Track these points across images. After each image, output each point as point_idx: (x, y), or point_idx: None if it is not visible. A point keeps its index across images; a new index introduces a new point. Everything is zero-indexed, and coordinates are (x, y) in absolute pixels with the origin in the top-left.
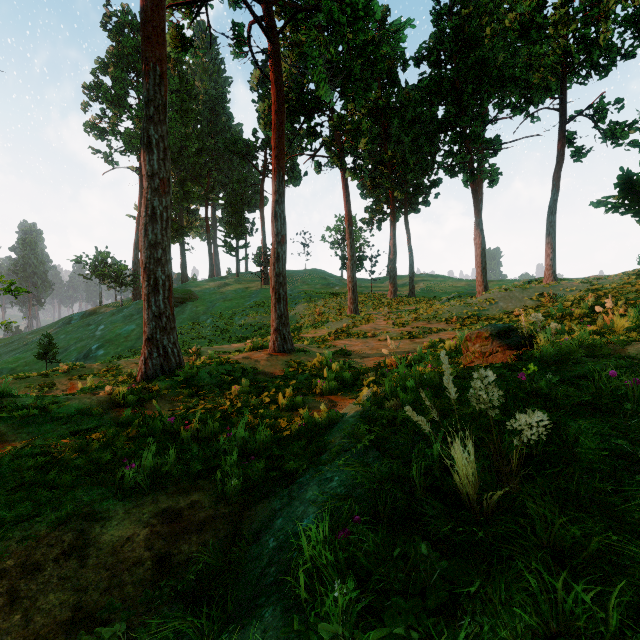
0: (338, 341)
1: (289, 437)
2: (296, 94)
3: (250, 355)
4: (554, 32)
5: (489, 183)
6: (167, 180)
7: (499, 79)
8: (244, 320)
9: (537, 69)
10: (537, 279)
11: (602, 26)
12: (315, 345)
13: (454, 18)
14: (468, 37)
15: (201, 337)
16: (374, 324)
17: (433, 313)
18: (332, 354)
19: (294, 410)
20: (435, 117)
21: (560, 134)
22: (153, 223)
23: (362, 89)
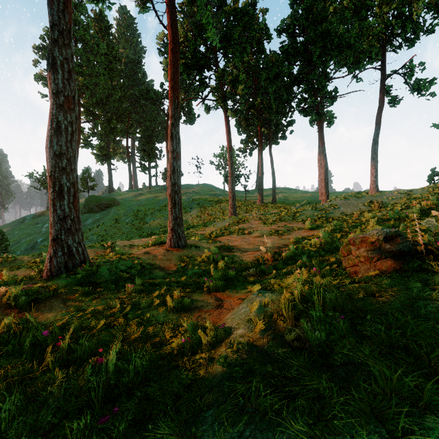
0: (222, 237)
1: (173, 351)
2: (191, 53)
3: (150, 250)
4: (379, 10)
5: (327, 124)
6: (72, 98)
7: (338, 45)
8: (153, 220)
9: (367, 37)
10: (363, 191)
11: (415, 6)
12: (204, 240)
13: (306, 1)
14: (316, 16)
15: (121, 232)
16: (249, 223)
17: (292, 215)
18: (218, 248)
19: (182, 311)
20: (292, 73)
21: (381, 87)
22: (58, 135)
23: (239, 52)
